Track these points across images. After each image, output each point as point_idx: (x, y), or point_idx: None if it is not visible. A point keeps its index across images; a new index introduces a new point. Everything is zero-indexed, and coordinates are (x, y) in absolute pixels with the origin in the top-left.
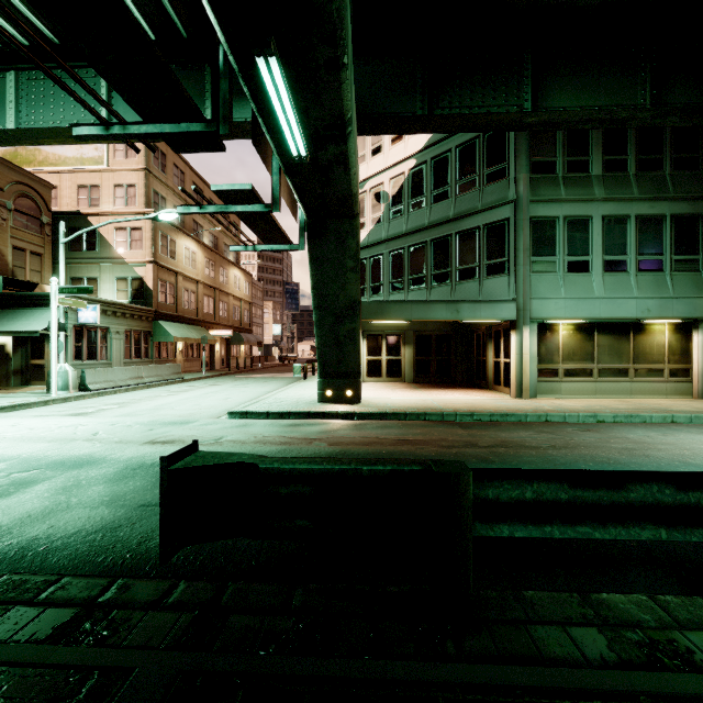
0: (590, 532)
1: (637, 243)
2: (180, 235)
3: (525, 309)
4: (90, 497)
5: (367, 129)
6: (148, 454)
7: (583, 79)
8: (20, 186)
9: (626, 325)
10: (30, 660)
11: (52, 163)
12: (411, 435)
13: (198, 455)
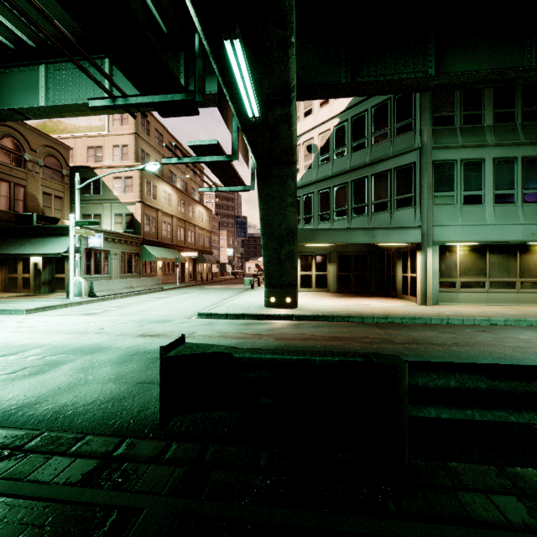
0: (506, 416)
1: (523, 179)
2: (160, 182)
3: (428, 234)
4: (101, 375)
5: (302, 95)
6: (141, 344)
7: (478, 48)
8: (47, 148)
9: (514, 246)
10: (67, 498)
11: (69, 131)
12: (339, 333)
13: (186, 345)
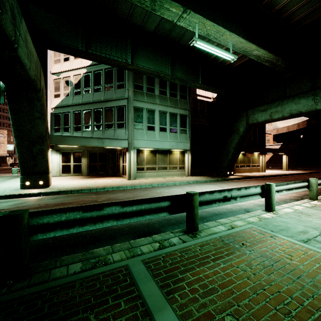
0: (89, 228)
1: (170, 122)
2: None
3: (132, 143)
4: None
5: (51, 47)
6: None
7: (149, 57)
8: None
9: (166, 151)
10: None
11: None
12: (67, 200)
13: None
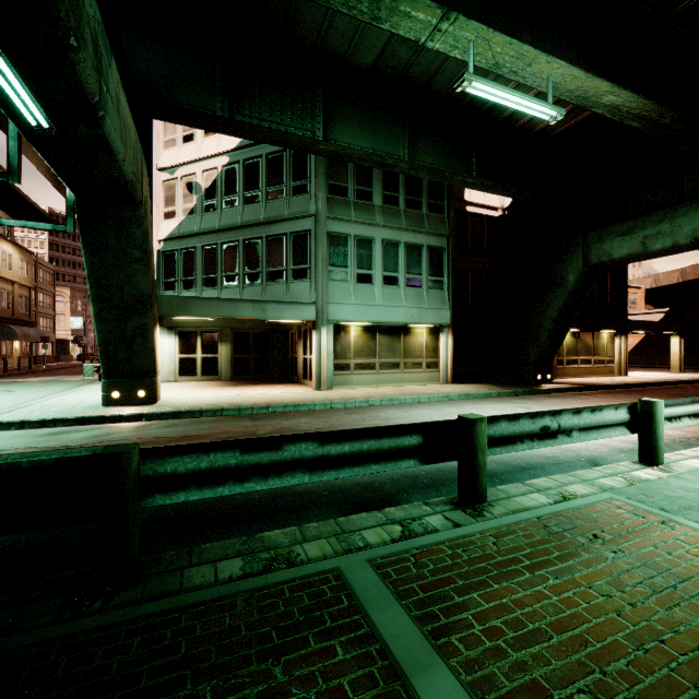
0: (254, 486)
1: (406, 264)
2: None
3: (323, 311)
4: None
5: (162, 114)
6: None
7: (363, 124)
8: None
9: (399, 328)
10: None
11: None
12: (195, 431)
13: None
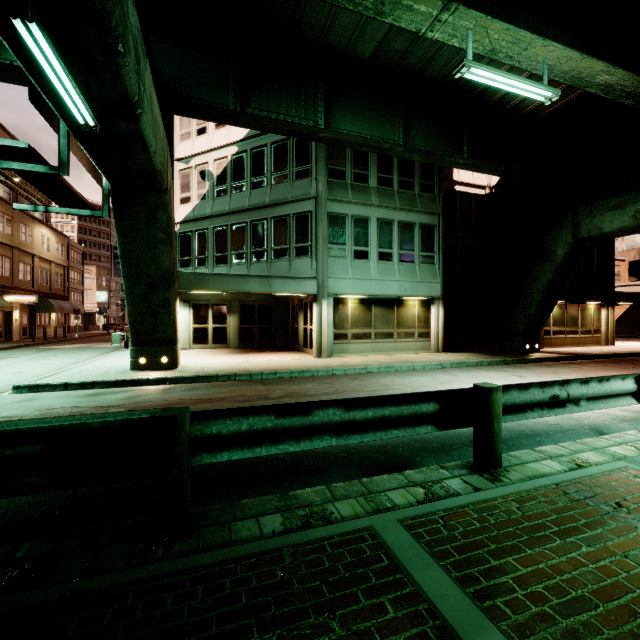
0: (287, 448)
1: (399, 241)
2: None
3: (324, 285)
4: None
5: (182, 110)
6: None
7: (361, 113)
8: None
9: (392, 300)
10: None
11: None
12: (215, 394)
13: None
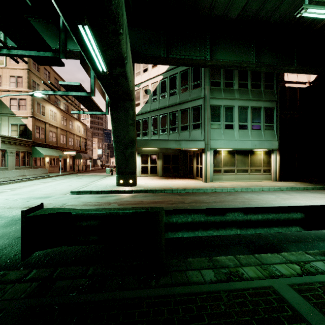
0: (212, 233)
1: (251, 118)
2: (47, 104)
3: (208, 144)
4: None
5: (139, 60)
6: None
7: (230, 48)
8: None
9: (247, 151)
10: None
11: None
12: (157, 199)
13: (43, 209)
